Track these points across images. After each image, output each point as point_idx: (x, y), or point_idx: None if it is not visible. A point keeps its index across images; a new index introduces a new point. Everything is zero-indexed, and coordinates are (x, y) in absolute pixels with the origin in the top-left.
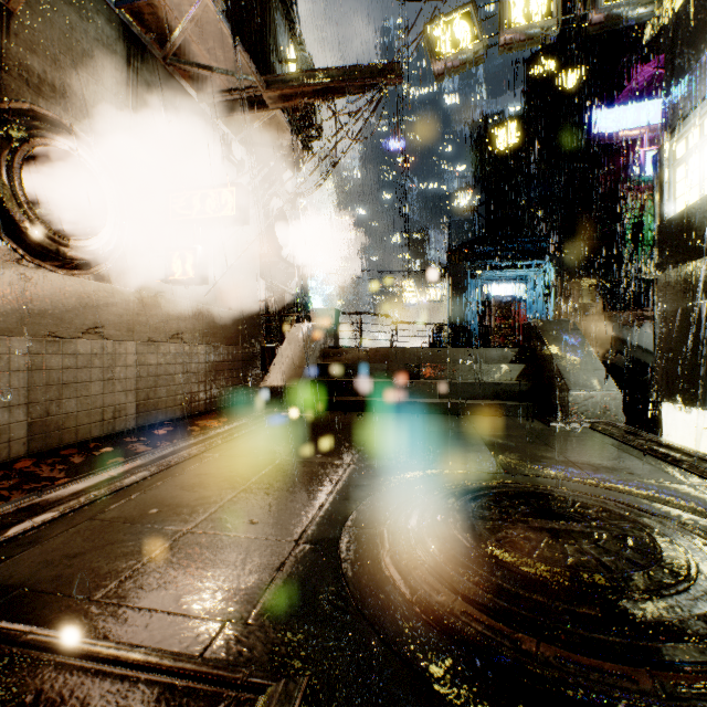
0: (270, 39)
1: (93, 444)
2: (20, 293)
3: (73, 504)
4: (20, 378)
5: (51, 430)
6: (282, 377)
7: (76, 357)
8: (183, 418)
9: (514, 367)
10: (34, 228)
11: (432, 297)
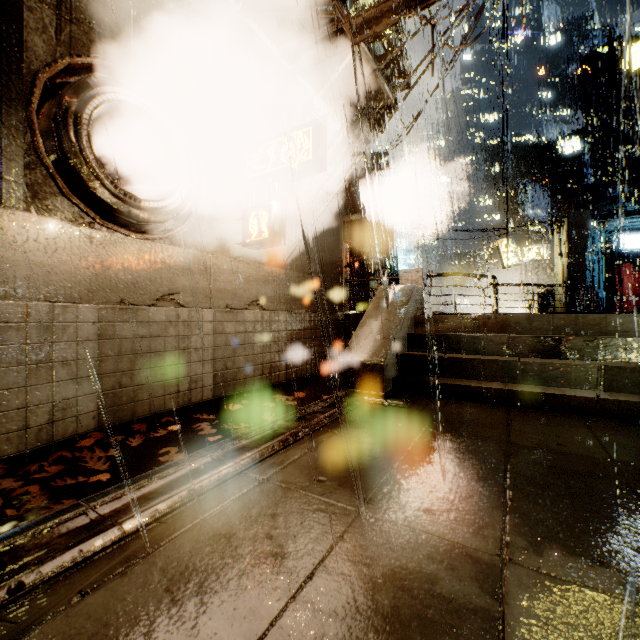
0: None
1: (164, 418)
2: (90, 258)
3: None
4: (89, 348)
5: (123, 402)
6: (365, 350)
7: (150, 325)
8: (263, 389)
9: None
10: (104, 188)
11: (536, 256)
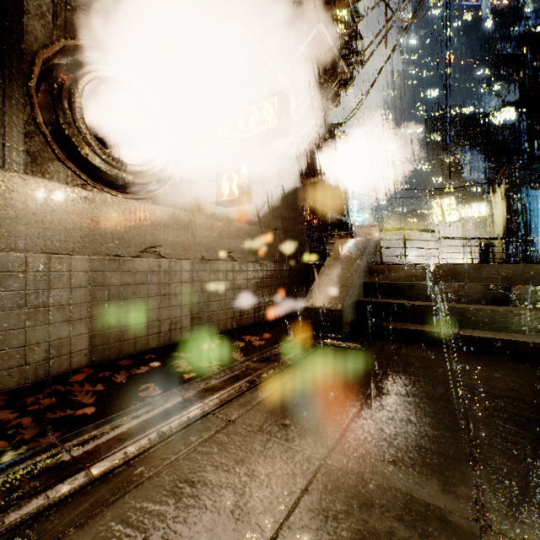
0: None
1: (147, 356)
2: (83, 215)
3: None
4: (81, 294)
5: (111, 341)
6: (324, 296)
7: (135, 274)
8: (234, 330)
9: None
10: (94, 154)
11: (476, 213)
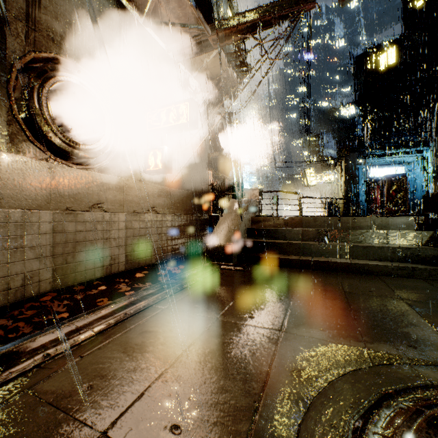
0: (214, 5)
1: (95, 283)
2: (47, 181)
3: (23, 366)
4: (47, 238)
5: (68, 273)
6: (221, 238)
7: (85, 224)
8: (157, 264)
9: (421, 233)
10: (56, 137)
11: (327, 180)
